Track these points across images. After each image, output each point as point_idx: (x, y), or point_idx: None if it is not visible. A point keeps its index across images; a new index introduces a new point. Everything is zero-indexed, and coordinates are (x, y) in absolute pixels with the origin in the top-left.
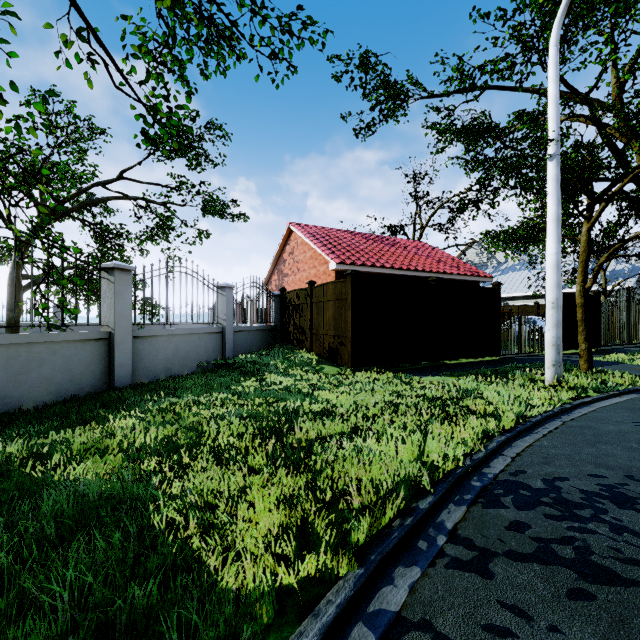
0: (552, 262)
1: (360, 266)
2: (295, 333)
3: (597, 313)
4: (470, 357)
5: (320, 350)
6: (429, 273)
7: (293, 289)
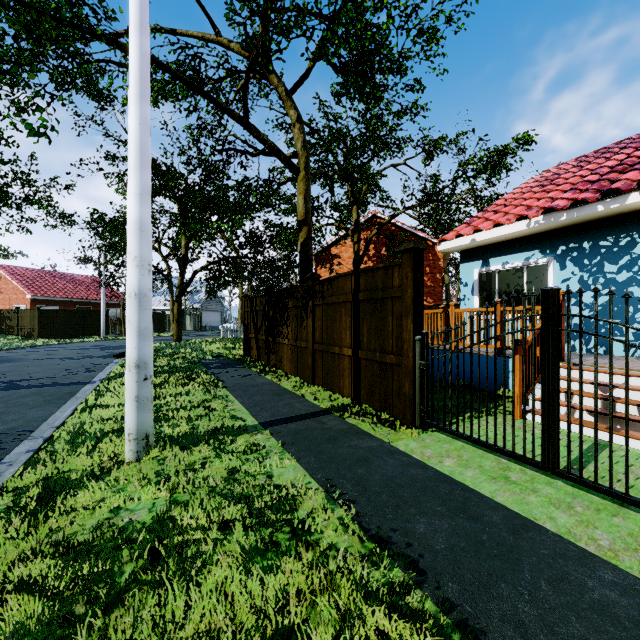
0: (102, 308)
1: (47, 297)
2: (7, 328)
3: (163, 319)
4: (94, 335)
5: (23, 334)
6: (91, 300)
7: (6, 309)
